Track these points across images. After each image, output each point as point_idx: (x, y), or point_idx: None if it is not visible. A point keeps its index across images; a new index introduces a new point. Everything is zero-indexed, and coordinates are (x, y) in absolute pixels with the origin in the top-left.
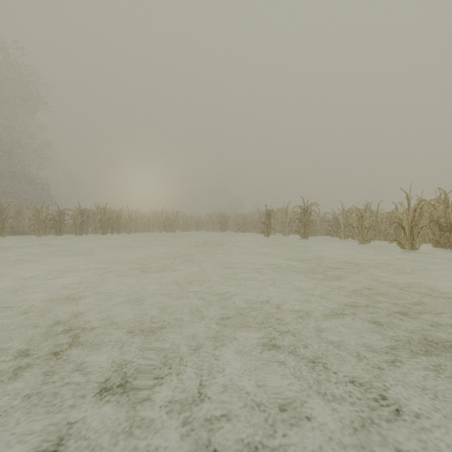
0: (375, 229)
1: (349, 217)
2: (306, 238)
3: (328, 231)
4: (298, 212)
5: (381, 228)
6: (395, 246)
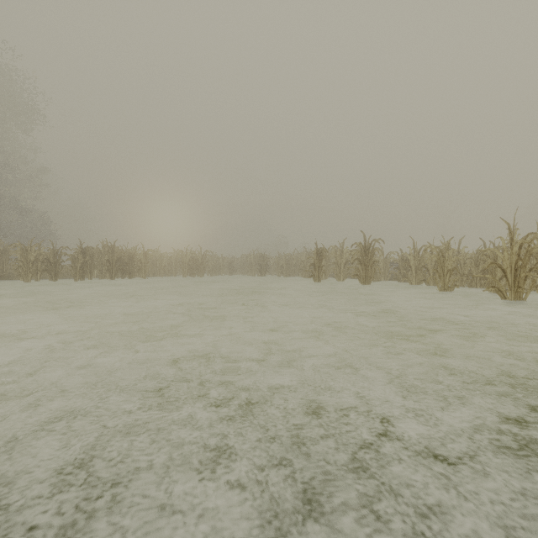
0: (455, 273)
1: (423, 258)
2: (367, 284)
3: (393, 275)
4: (357, 251)
5: (463, 271)
6: (483, 294)
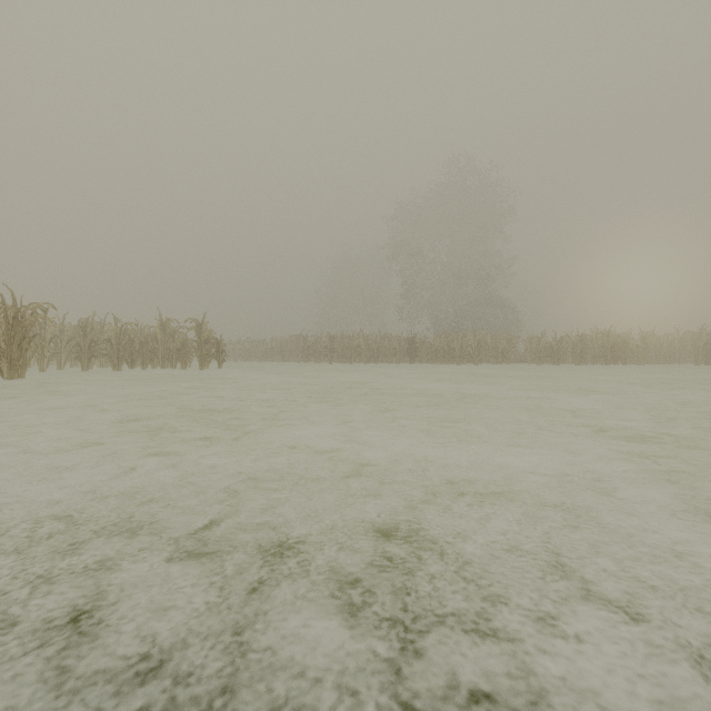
0: None
1: None
2: None
3: None
4: None
5: None
6: None
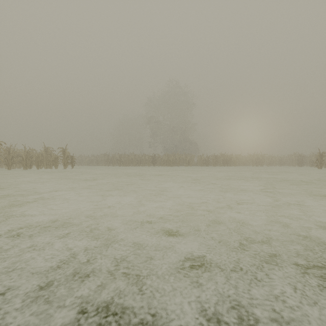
0: None
1: None
2: None
3: None
4: None
5: None
6: None
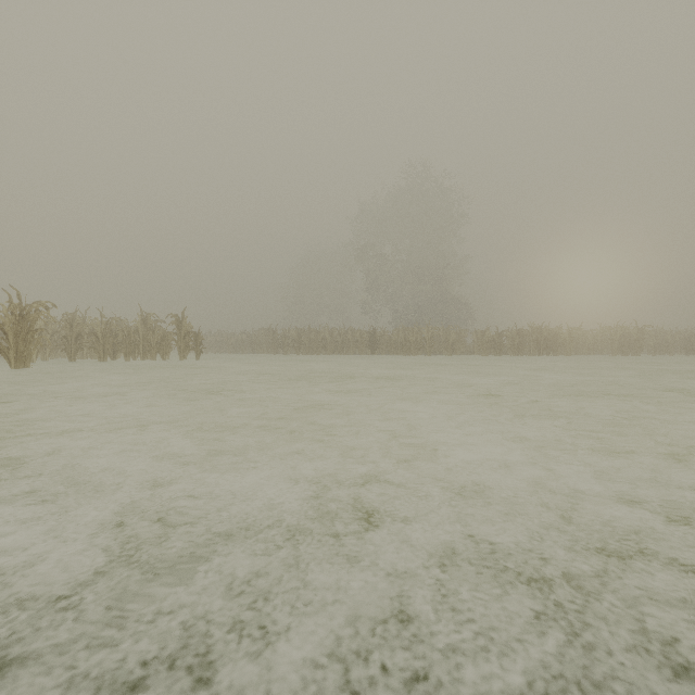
0: None
1: None
2: None
3: None
4: None
5: None
6: None
